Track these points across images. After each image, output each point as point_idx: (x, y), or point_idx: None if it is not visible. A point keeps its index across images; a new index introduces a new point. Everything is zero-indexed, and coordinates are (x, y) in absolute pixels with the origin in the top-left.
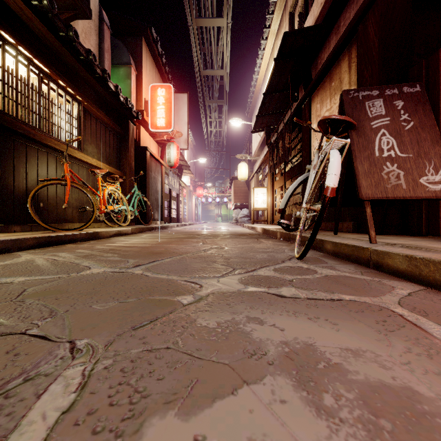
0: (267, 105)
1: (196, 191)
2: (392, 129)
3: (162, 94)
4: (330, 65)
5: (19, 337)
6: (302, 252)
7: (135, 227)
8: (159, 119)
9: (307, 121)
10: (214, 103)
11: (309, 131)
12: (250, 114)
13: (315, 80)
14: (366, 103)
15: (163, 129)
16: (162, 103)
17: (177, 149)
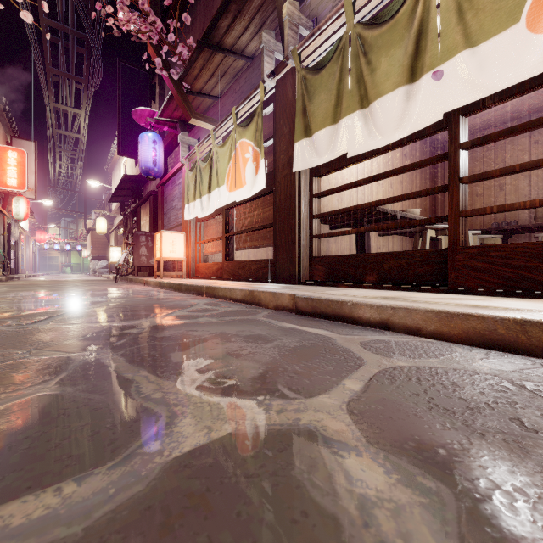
0: (119, 192)
1: (35, 235)
2: (146, 246)
3: (14, 156)
4: (145, 201)
5: (62, 286)
6: (115, 280)
7: (6, 277)
8: (10, 179)
9: (139, 219)
10: (68, 152)
11: (140, 224)
12: (110, 170)
13: (141, 203)
14: (140, 237)
15: (15, 189)
16: (14, 164)
17: (27, 204)
